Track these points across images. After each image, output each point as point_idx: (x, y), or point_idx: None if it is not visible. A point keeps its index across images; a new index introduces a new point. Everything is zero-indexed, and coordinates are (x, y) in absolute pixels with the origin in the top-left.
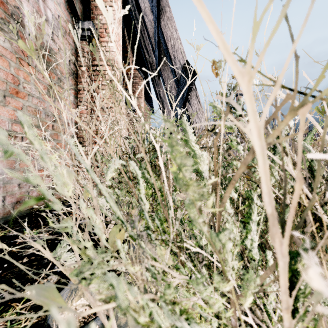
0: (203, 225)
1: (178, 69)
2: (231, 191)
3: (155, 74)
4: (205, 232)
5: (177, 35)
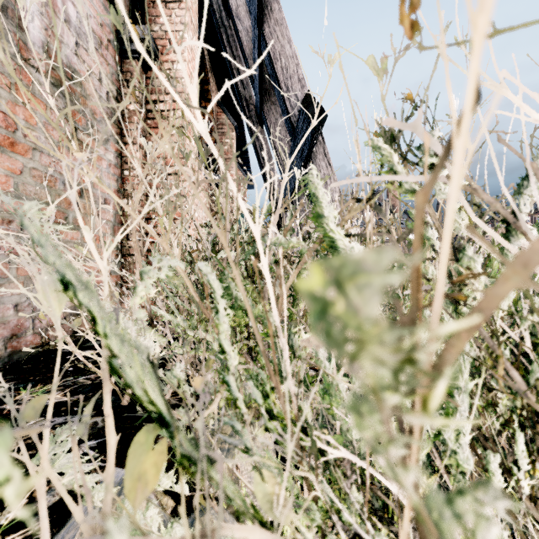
0: (402, 468)
1: (293, 109)
2: (465, 344)
3: (250, 72)
4: (410, 489)
5: (292, 50)
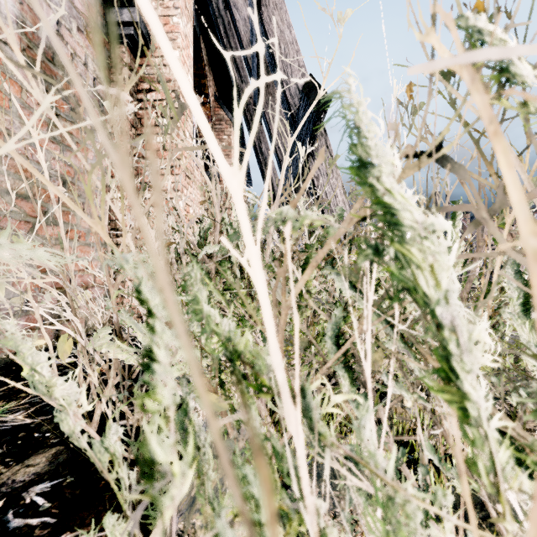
0: None
1: (293, 98)
2: None
3: None
4: None
5: (292, 35)
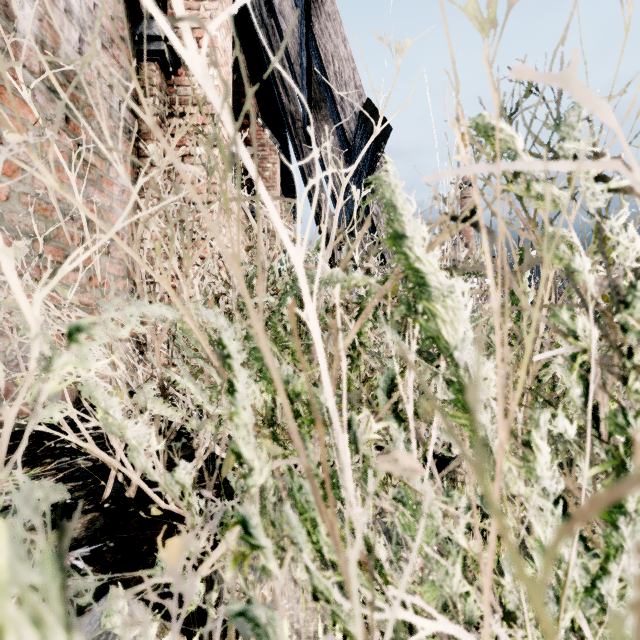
0: None
1: (348, 123)
2: None
3: None
4: None
5: (347, 51)
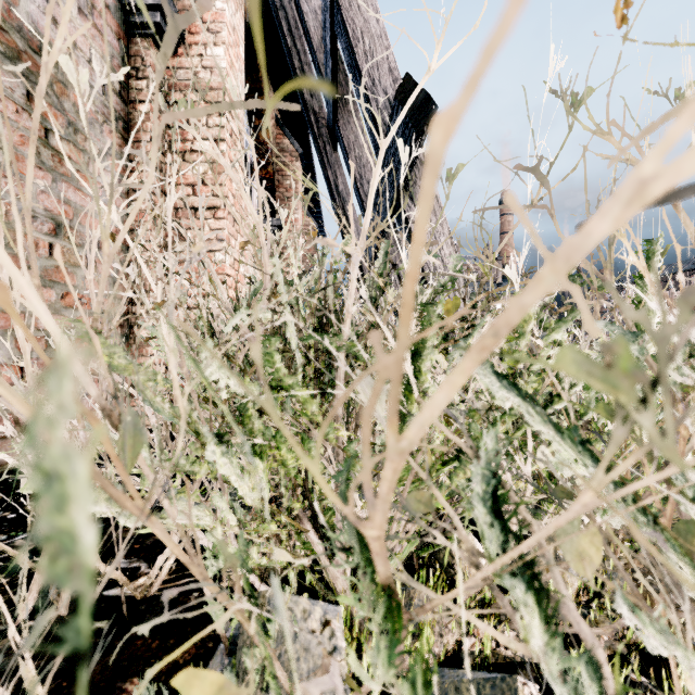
0: None
1: (381, 112)
2: None
3: None
4: None
5: (380, 26)
